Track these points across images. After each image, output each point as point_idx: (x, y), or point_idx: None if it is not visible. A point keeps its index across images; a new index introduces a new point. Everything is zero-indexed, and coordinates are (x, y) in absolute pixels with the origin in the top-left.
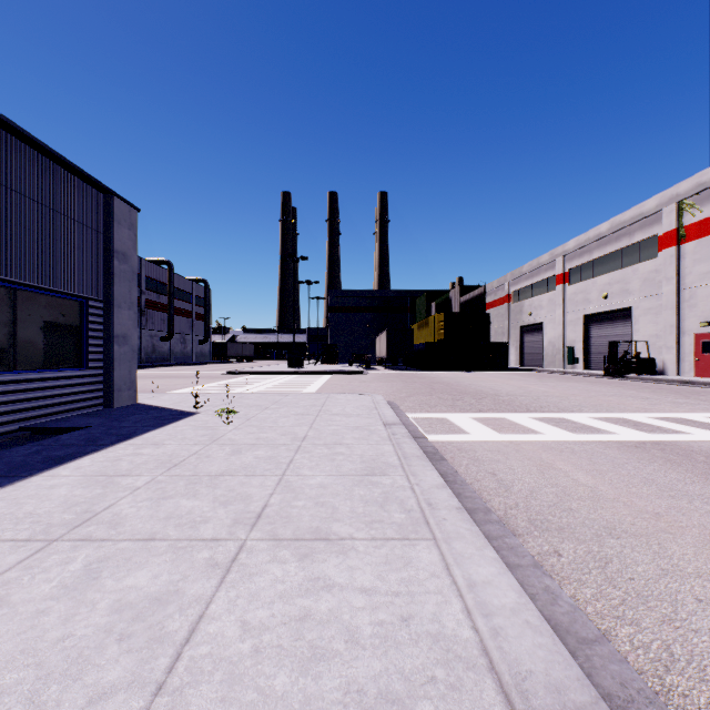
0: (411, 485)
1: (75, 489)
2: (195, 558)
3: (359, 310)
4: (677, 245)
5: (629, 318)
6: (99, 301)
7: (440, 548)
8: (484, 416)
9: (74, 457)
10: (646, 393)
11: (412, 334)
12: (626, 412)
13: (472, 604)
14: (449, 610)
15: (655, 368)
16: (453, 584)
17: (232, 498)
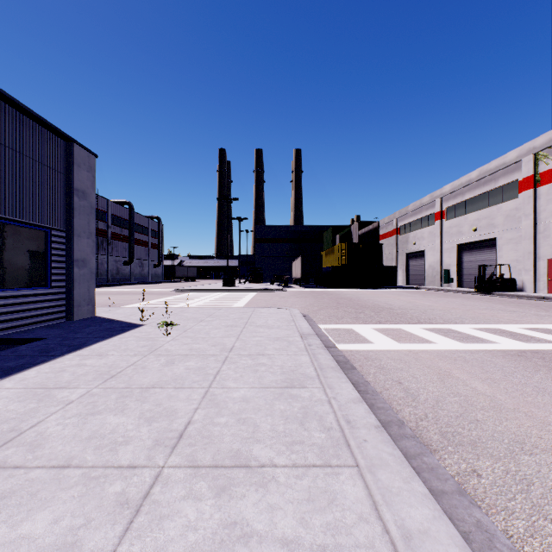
0: (328, 398)
1: (11, 403)
2: (106, 493)
3: (279, 240)
4: (533, 188)
5: (494, 247)
6: (61, 231)
7: (365, 479)
8: (383, 327)
9: (23, 368)
10: (512, 307)
11: (321, 259)
12: (500, 323)
13: None
14: None
15: (515, 287)
16: (384, 532)
17: (157, 414)
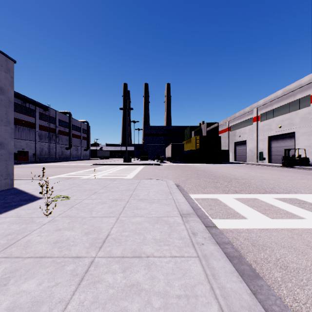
0: None
1: None
2: None
3: (158, 135)
4: None
5: (293, 137)
6: None
7: None
8: (242, 197)
9: None
10: None
11: (183, 146)
12: None
13: None
14: None
15: (309, 163)
16: None
17: None
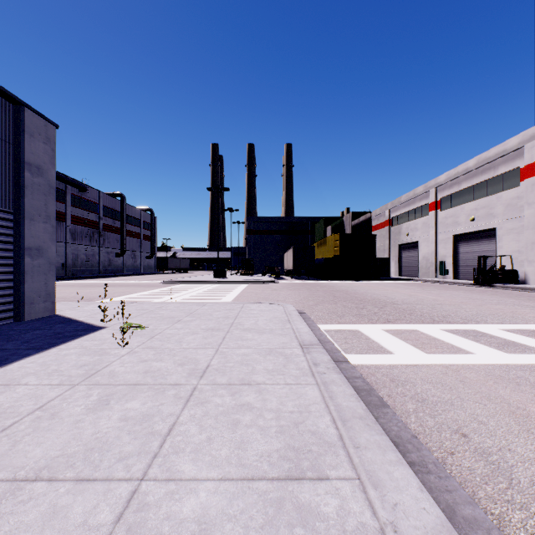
0: (379, 524)
1: None
2: None
3: (271, 232)
4: None
5: (493, 237)
6: (7, 212)
7: None
8: (395, 328)
9: None
10: (525, 301)
11: (313, 250)
12: (530, 322)
13: None
14: None
15: (517, 279)
16: None
17: None
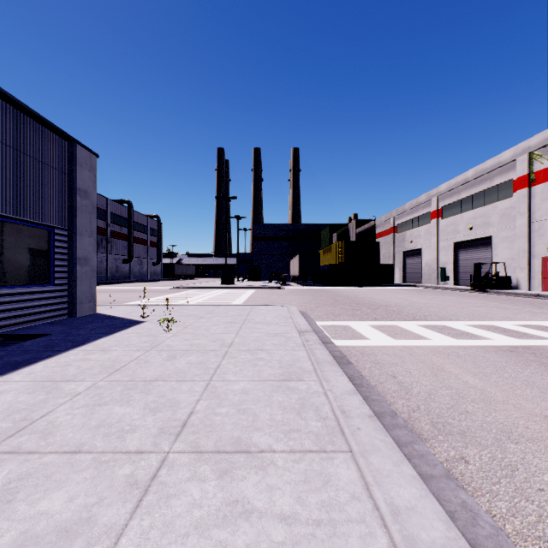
0: (324, 390)
1: (21, 395)
2: (116, 475)
3: (277, 238)
4: (528, 187)
5: (490, 245)
6: (64, 229)
7: (358, 463)
8: (379, 324)
9: (30, 362)
10: (506, 304)
11: (318, 257)
12: (494, 320)
13: (399, 539)
14: (375, 547)
15: (510, 284)
16: (375, 509)
17: (161, 405)
